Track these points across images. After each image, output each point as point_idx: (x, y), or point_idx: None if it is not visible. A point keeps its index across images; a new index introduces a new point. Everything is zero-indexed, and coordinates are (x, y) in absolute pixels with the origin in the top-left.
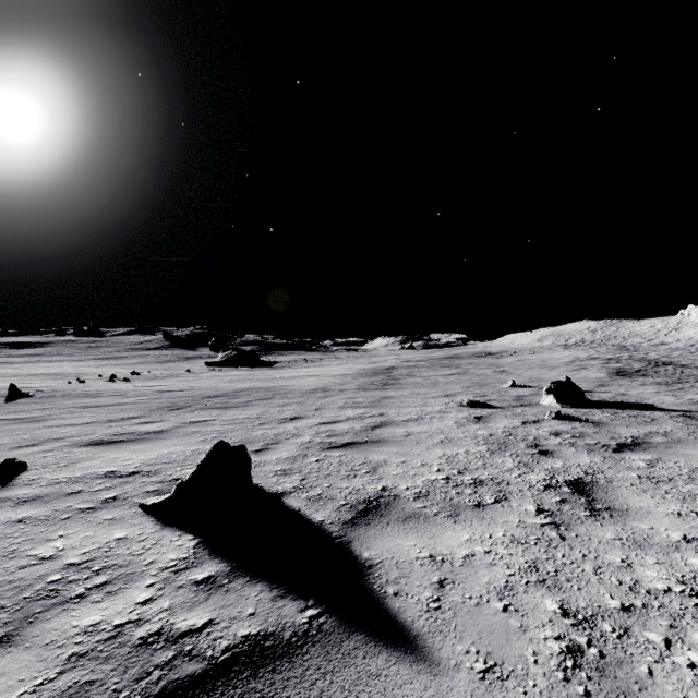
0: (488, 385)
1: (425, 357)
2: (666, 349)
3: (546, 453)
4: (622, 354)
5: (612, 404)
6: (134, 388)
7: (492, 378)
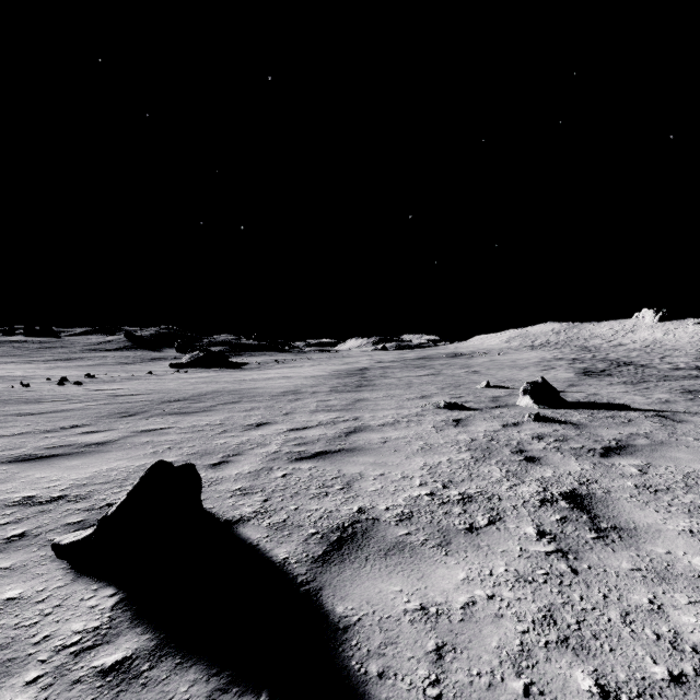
0: (462, 386)
1: (399, 357)
2: (625, 350)
3: (533, 459)
4: (585, 355)
5: (586, 404)
6: (85, 392)
7: (466, 379)
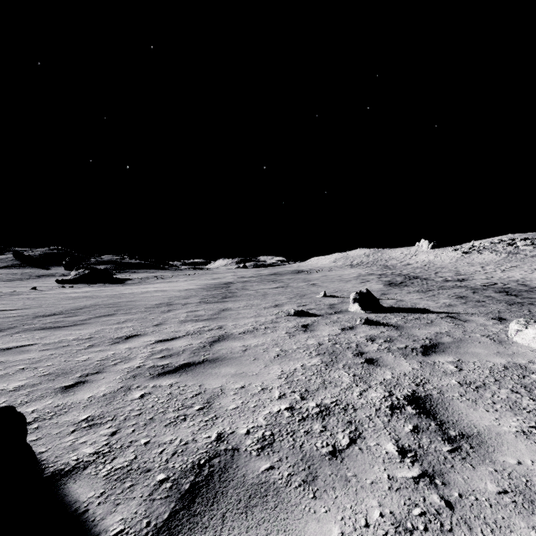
0: (306, 296)
1: (256, 274)
2: (412, 268)
3: (373, 361)
4: (387, 271)
5: (398, 308)
6: None
7: (308, 290)
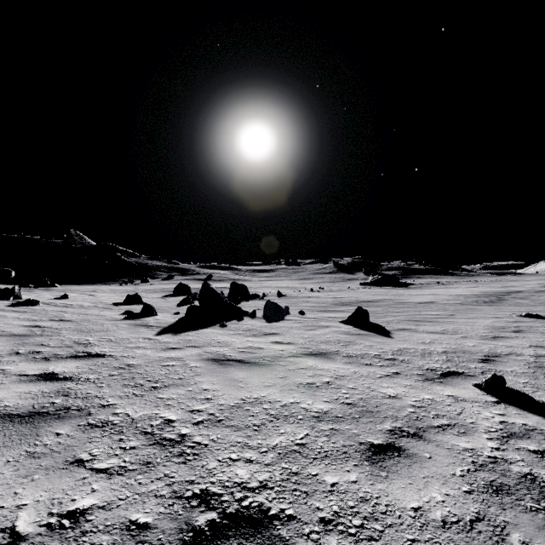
0: None
1: None
2: None
3: (516, 332)
4: None
5: None
6: (323, 295)
7: None
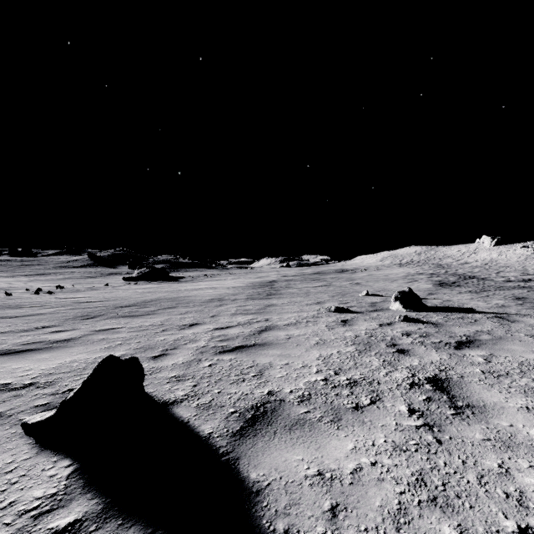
0: (348, 294)
1: (299, 273)
2: (469, 267)
3: (404, 351)
4: (440, 271)
5: (442, 308)
6: (56, 300)
7: (350, 289)
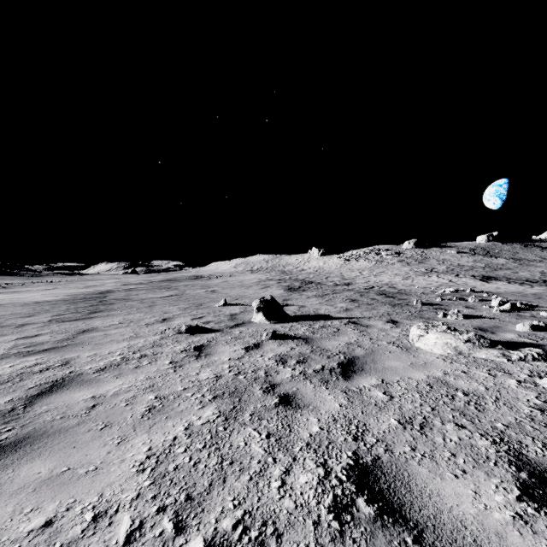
0: (203, 305)
1: (146, 280)
2: (306, 273)
3: (289, 400)
4: (285, 277)
5: (302, 316)
6: None
7: (206, 298)
